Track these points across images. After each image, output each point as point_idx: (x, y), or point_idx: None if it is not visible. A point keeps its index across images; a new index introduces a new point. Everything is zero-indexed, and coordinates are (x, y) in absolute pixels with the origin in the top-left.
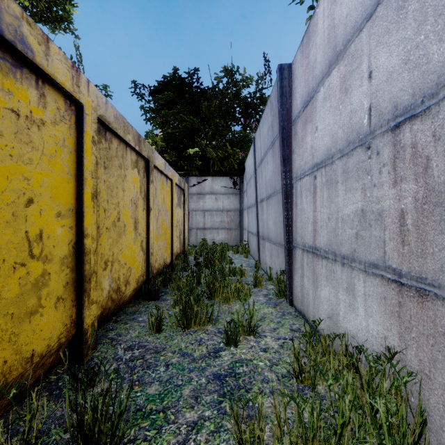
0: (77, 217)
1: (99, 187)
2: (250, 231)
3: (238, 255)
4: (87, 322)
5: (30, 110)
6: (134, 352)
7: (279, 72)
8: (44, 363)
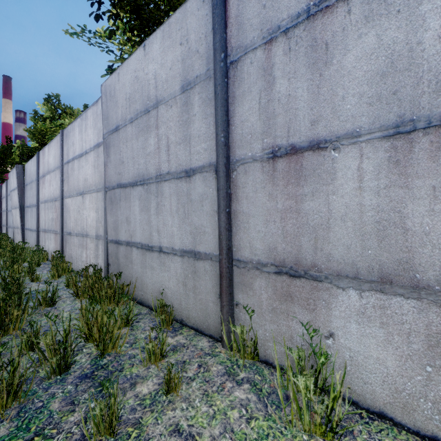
0: None
1: None
2: None
3: None
4: None
5: None
6: None
7: None
8: None
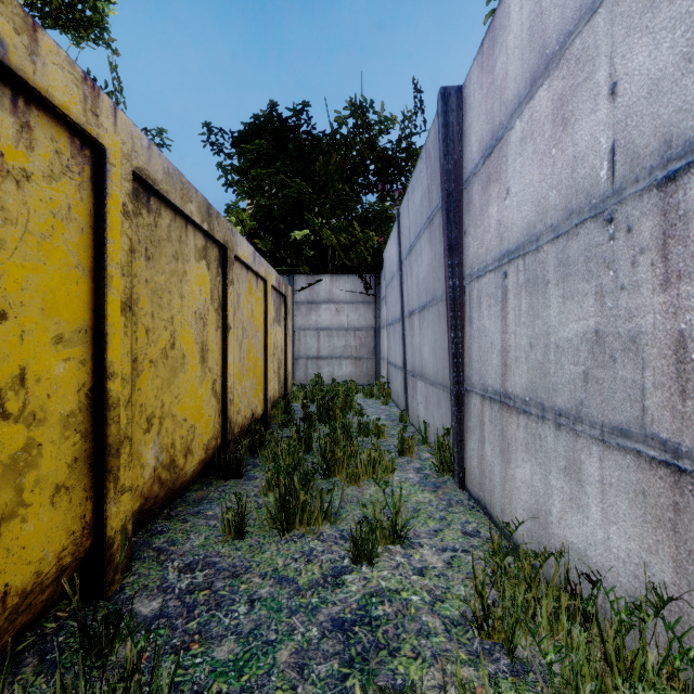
0: (95, 344)
1: (137, 291)
2: (392, 362)
3: (373, 400)
4: (114, 525)
5: (1, 151)
6: (196, 575)
7: (441, 101)
8: (30, 604)
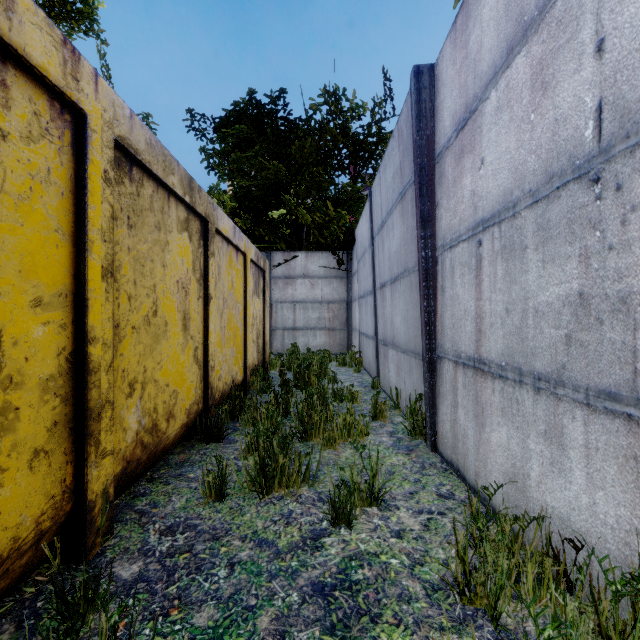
0: (76, 309)
1: (119, 258)
2: (363, 332)
3: (346, 368)
4: (95, 488)
5: None
6: (176, 538)
7: (414, 78)
8: (7, 569)
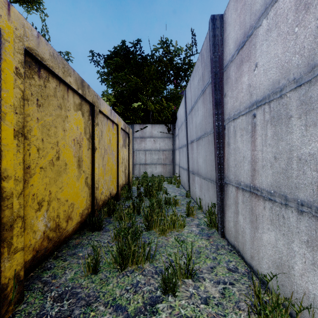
0: None
1: (30, 125)
2: (181, 166)
3: (172, 185)
4: (8, 275)
5: None
6: (63, 304)
7: (211, 22)
8: None
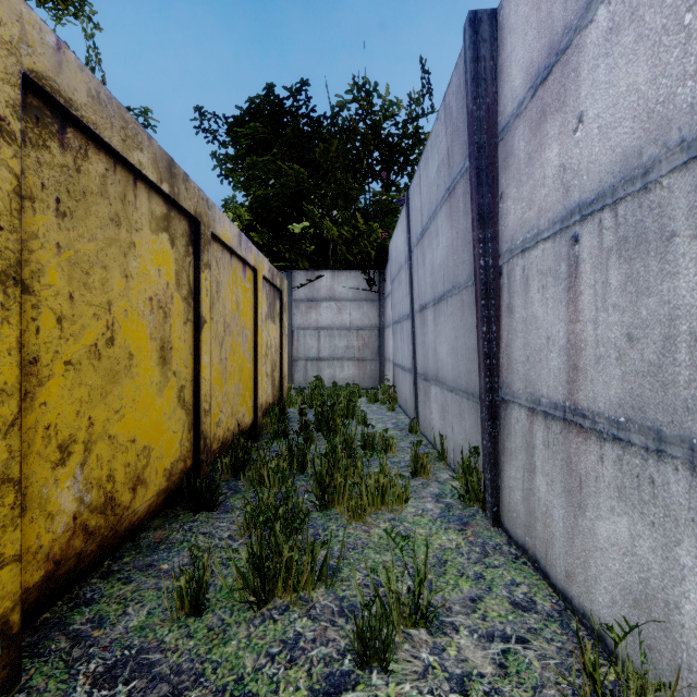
0: None
1: (39, 259)
2: (399, 363)
3: (378, 406)
4: None
5: None
6: (115, 692)
7: (470, 28)
8: None
